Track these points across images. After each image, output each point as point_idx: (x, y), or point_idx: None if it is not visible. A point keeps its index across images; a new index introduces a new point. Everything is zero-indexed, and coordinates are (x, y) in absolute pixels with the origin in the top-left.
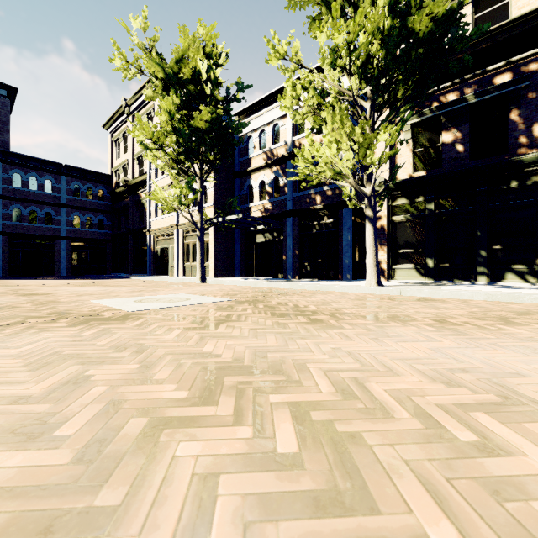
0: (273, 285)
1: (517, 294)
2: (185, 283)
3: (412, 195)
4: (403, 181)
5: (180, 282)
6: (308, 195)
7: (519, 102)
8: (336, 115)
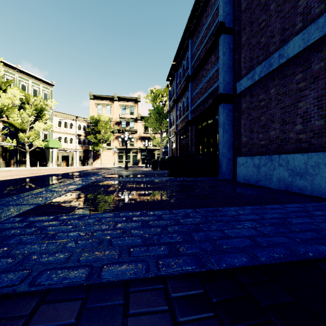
0: None
1: None
2: None
3: None
4: None
5: None
6: None
7: None
8: None
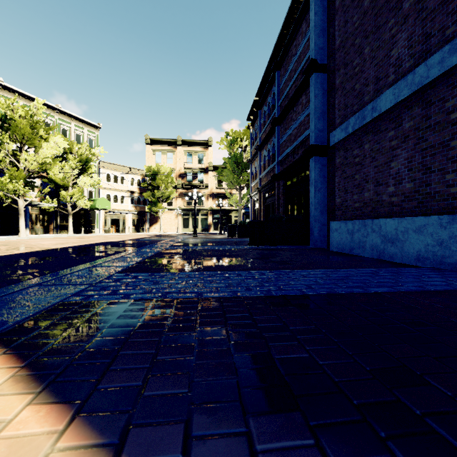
0: None
1: None
2: None
3: None
4: None
5: None
6: None
7: None
8: None
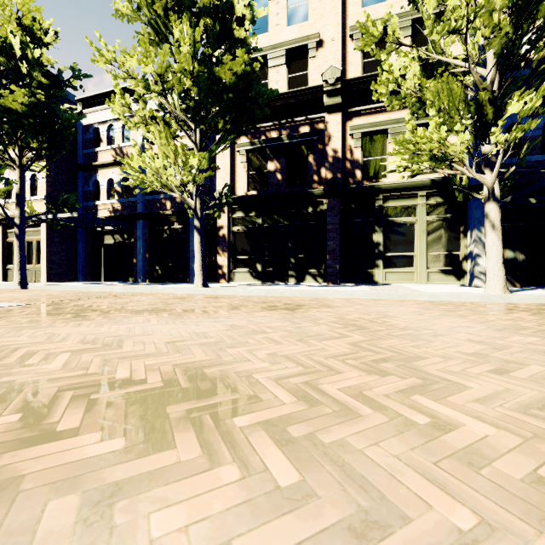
0: (106, 289)
1: (282, 290)
2: None
3: (247, 210)
4: (239, 197)
5: None
6: (159, 200)
7: (313, 150)
8: (162, 132)
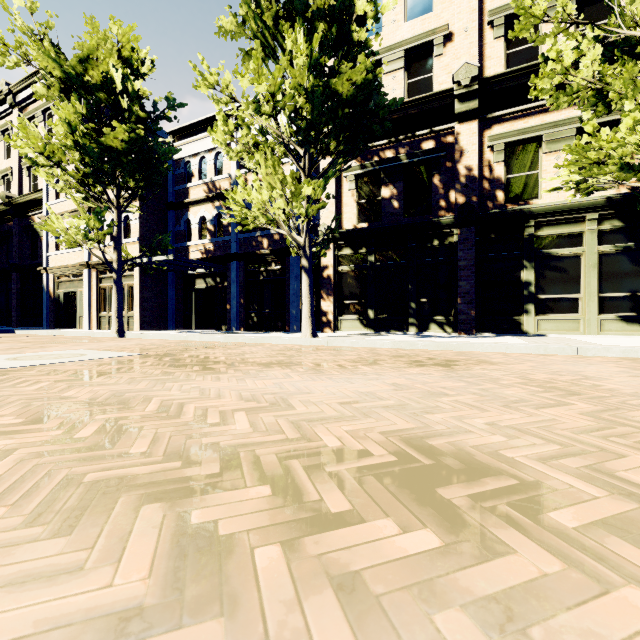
0: (206, 338)
1: (413, 342)
2: (95, 338)
3: (356, 246)
4: (347, 231)
5: (88, 337)
6: (255, 238)
7: (439, 169)
8: (269, 160)
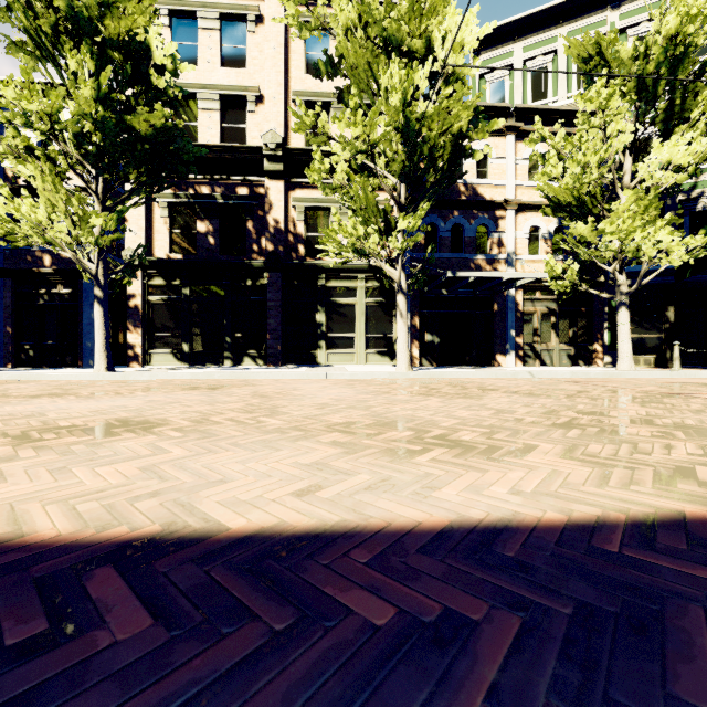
0: None
1: (211, 373)
2: None
3: (169, 276)
4: (159, 260)
5: None
6: (31, 251)
7: (253, 216)
8: (47, 175)
